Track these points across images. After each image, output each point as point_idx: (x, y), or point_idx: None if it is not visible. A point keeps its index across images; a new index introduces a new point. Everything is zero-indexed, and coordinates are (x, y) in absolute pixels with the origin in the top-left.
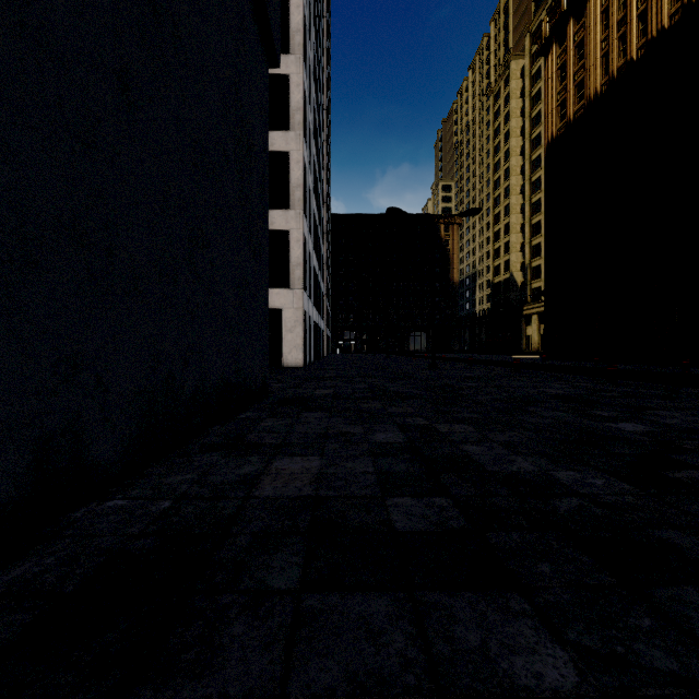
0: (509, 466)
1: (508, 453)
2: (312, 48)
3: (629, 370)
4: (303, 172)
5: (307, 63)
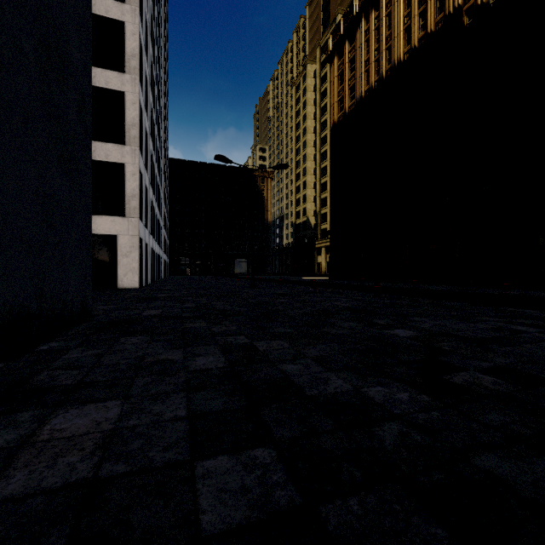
0: (326, 387)
1: (322, 370)
2: (149, 8)
3: (383, 287)
4: (138, 112)
5: (143, 18)
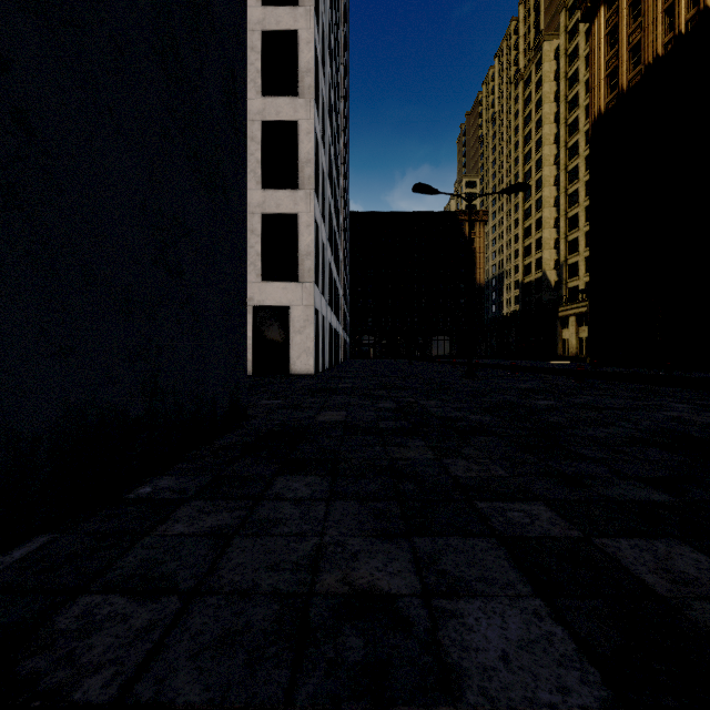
0: None
1: None
2: (327, 13)
3: None
4: (314, 144)
5: (319, 23)
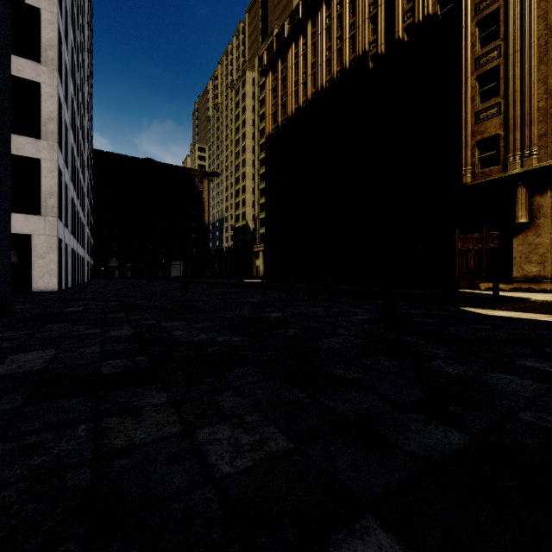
0: (194, 338)
1: (198, 333)
2: None
3: (305, 287)
4: (57, 106)
5: (63, 5)
